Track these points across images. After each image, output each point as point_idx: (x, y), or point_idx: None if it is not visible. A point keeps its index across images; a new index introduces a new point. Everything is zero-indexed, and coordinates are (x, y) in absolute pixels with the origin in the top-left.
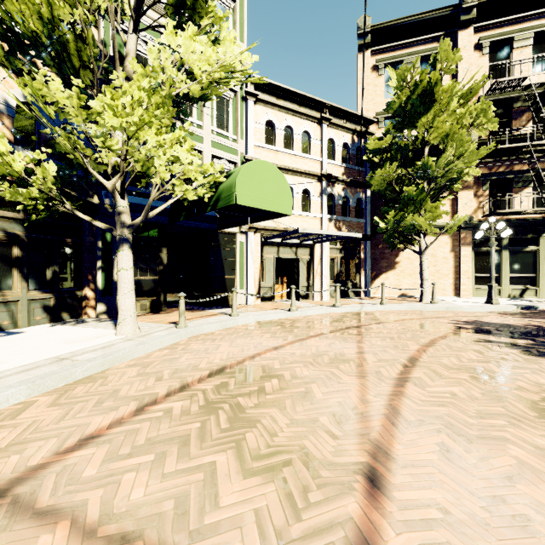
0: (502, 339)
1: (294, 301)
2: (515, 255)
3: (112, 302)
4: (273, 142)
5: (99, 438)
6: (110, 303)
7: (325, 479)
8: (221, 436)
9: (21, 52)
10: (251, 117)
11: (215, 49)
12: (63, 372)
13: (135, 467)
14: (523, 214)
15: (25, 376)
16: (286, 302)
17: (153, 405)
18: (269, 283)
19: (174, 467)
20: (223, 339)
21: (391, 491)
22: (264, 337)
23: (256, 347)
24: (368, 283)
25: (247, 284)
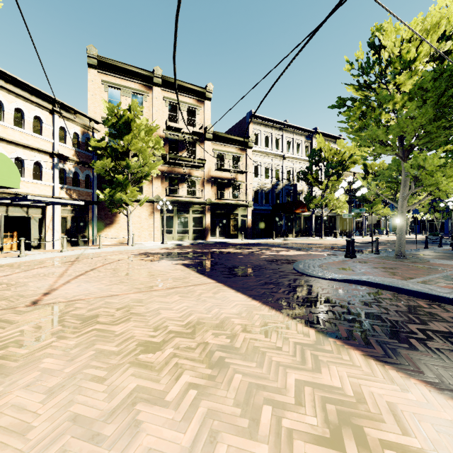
0: (146, 258)
1: (23, 250)
2: (180, 218)
3: None
4: (2, 117)
5: None
6: None
7: (27, 297)
8: None
9: None
10: None
11: None
12: None
13: None
14: (183, 197)
15: None
16: (16, 252)
17: None
18: None
19: None
20: None
21: (52, 294)
22: None
23: None
24: (95, 235)
25: None
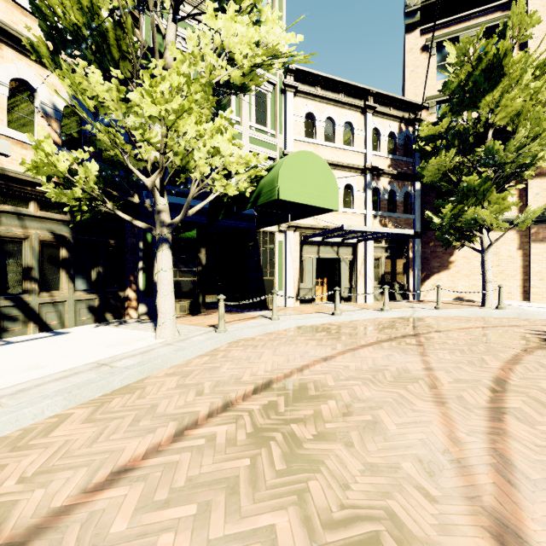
0: None
1: (338, 305)
2: None
3: (153, 303)
4: (313, 135)
5: (132, 473)
6: (150, 304)
7: None
8: (278, 482)
9: (65, 50)
10: (290, 110)
11: (257, 29)
12: (100, 381)
13: (174, 524)
14: None
15: (63, 384)
16: (327, 305)
17: (194, 429)
18: (309, 285)
19: (221, 529)
20: (265, 346)
21: None
22: (309, 345)
23: (303, 357)
24: (417, 285)
25: (286, 286)
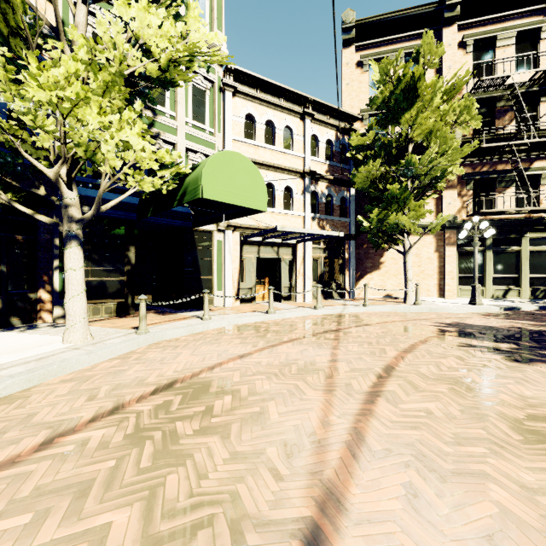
0: (485, 343)
1: (272, 303)
2: (498, 255)
3: None
4: (254, 137)
5: None
6: None
7: None
8: (135, 480)
9: None
10: (229, 109)
11: (173, 24)
12: None
13: None
14: (506, 214)
15: None
16: (267, 304)
17: (68, 435)
18: (249, 284)
19: (51, 534)
20: (186, 346)
21: None
22: (232, 343)
23: (220, 356)
24: (352, 284)
25: (225, 285)
